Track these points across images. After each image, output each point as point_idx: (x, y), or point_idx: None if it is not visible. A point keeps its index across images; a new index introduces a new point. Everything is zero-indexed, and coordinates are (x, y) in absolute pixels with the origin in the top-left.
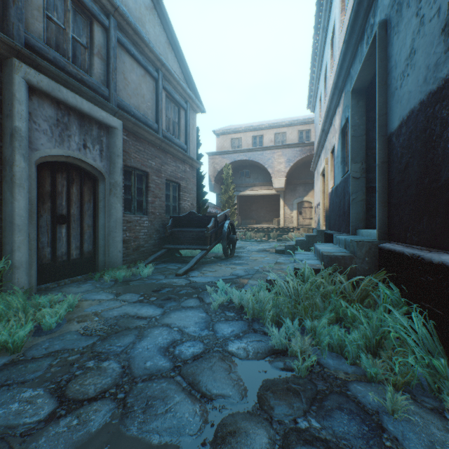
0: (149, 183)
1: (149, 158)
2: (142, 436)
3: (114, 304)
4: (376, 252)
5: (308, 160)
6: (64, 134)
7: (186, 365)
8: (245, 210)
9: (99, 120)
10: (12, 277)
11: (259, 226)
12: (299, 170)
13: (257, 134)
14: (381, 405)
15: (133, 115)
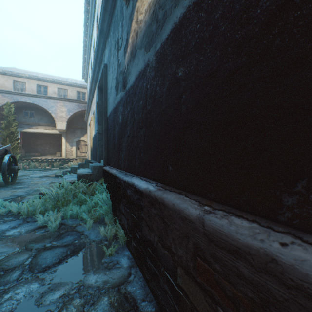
0: None
1: None
2: None
3: None
4: (102, 171)
5: (84, 113)
6: None
7: None
8: (30, 144)
9: None
10: None
11: (44, 157)
12: (78, 118)
13: (42, 84)
14: (86, 228)
15: None
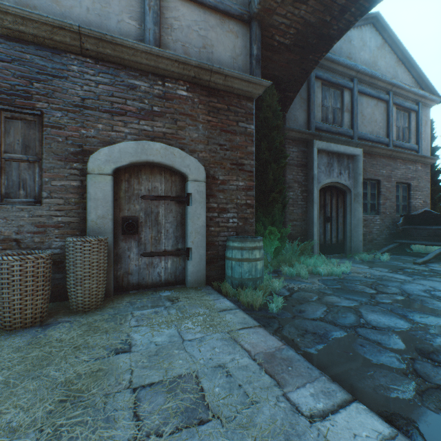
0: (379, 188)
1: (380, 168)
2: (423, 305)
3: (371, 270)
4: None
5: None
6: (330, 170)
7: (440, 297)
8: None
9: (348, 154)
10: (312, 248)
11: None
12: None
13: None
14: None
15: (368, 140)
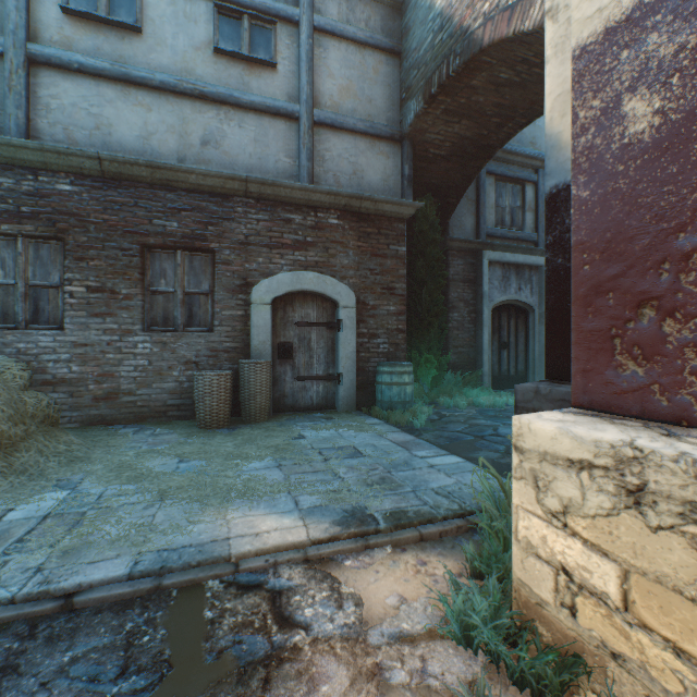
0: None
1: None
2: None
3: None
4: None
5: None
6: (506, 285)
7: None
8: None
9: (530, 265)
10: (482, 381)
11: None
12: None
13: None
14: None
15: None
